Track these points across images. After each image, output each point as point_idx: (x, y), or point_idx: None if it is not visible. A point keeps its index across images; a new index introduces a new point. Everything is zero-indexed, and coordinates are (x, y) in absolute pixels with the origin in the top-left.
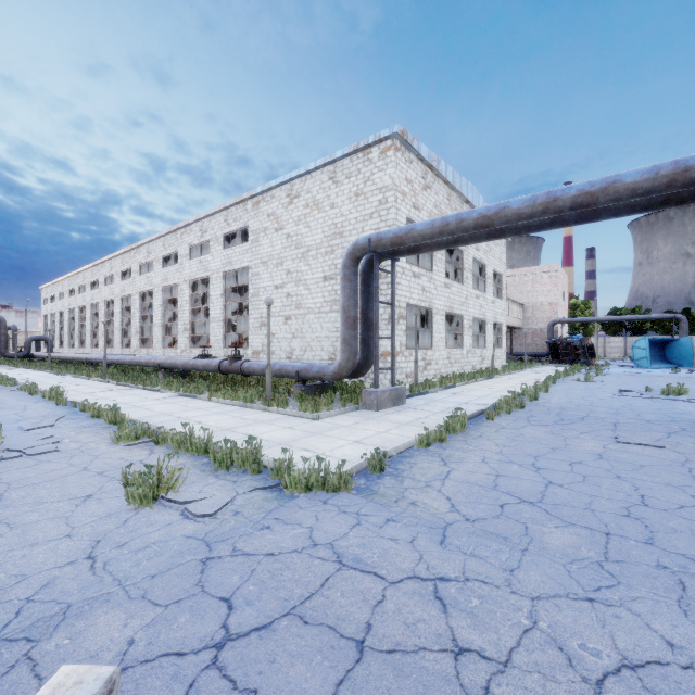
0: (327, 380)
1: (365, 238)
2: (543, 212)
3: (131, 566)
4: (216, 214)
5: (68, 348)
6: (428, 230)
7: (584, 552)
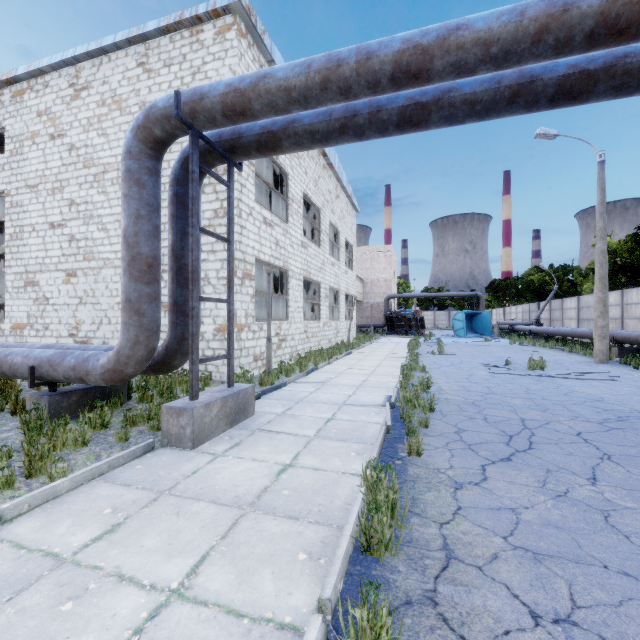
0: (95, 383)
1: (169, 95)
2: (535, 40)
3: None
4: None
5: None
6: (299, 77)
7: None
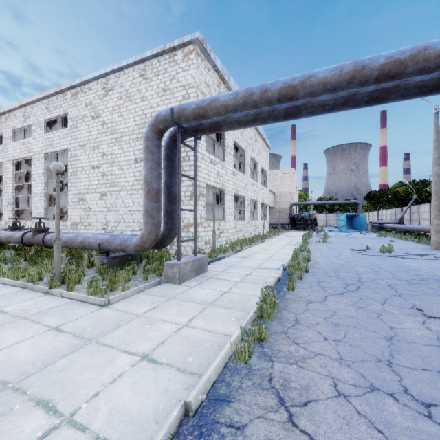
0: (130, 252)
1: (167, 109)
2: (349, 82)
3: None
4: (38, 102)
5: None
6: (231, 101)
7: None
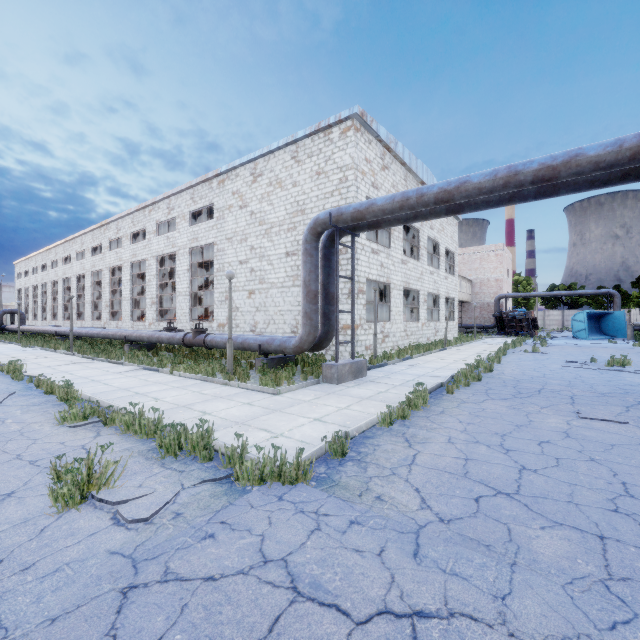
0: (288, 353)
1: (326, 213)
2: (504, 186)
3: (29, 603)
4: (183, 192)
5: (41, 320)
6: (388, 205)
7: (582, 565)
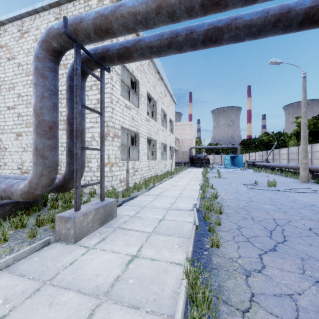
0: (17, 200)
1: (61, 20)
2: None
3: None
4: None
5: None
6: (141, 5)
7: None
